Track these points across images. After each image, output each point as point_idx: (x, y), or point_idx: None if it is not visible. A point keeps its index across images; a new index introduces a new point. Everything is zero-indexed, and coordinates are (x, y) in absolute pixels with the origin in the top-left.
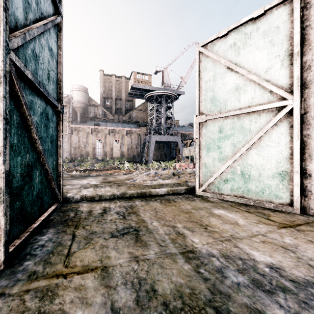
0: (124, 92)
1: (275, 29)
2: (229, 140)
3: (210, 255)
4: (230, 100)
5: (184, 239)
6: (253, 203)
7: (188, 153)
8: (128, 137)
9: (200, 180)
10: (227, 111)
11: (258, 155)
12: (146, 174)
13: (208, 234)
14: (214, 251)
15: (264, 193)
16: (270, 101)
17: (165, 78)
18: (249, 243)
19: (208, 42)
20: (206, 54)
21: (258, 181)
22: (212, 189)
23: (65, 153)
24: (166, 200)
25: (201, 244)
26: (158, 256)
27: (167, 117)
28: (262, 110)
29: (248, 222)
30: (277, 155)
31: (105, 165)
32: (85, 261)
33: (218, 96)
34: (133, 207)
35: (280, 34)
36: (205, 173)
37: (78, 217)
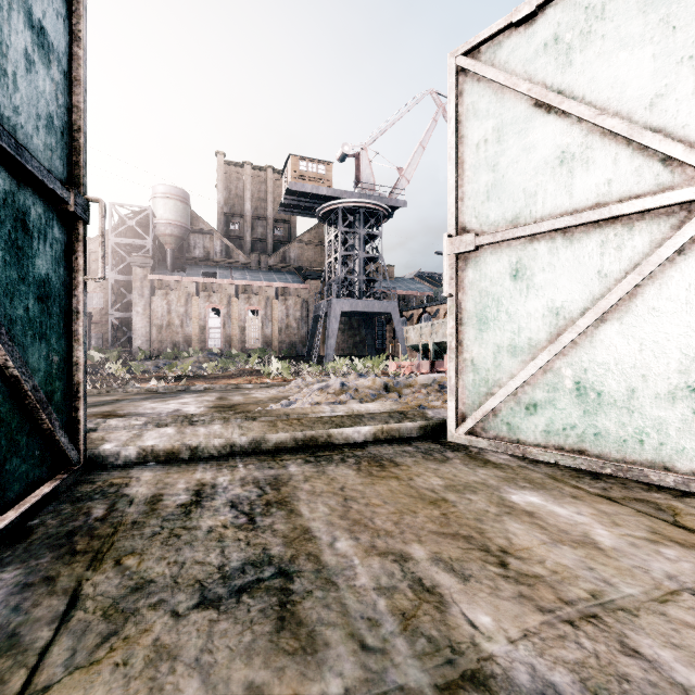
0: (271, 202)
1: None
2: (542, 297)
3: None
4: (543, 190)
5: (443, 615)
6: (614, 470)
7: (416, 339)
8: (281, 303)
9: (461, 405)
10: (535, 221)
11: (626, 337)
12: (319, 389)
13: (518, 591)
14: (559, 677)
15: (645, 442)
16: (663, 188)
17: (363, 170)
18: (667, 631)
19: (483, 40)
20: (477, 72)
21: (626, 409)
22: (492, 429)
23: (136, 340)
24: (371, 460)
25: (504, 637)
26: None
27: (368, 257)
28: (638, 212)
29: (623, 536)
30: (685, 337)
31: (228, 366)
32: None
33: (508, 182)
34: (281, 483)
35: None
36: (474, 386)
37: (113, 521)
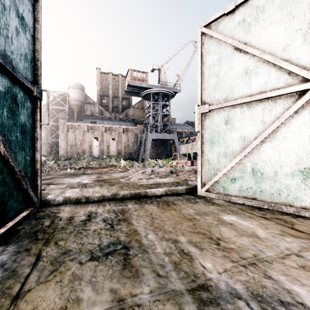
0: (121, 90)
1: None
2: (238, 132)
3: (234, 296)
4: (238, 86)
5: (191, 263)
6: (268, 206)
7: (185, 151)
8: (125, 135)
9: (203, 179)
10: (235, 99)
11: (273, 149)
12: (142, 172)
13: (223, 254)
14: (237, 286)
15: (281, 194)
16: (289, 85)
17: (162, 76)
18: (284, 269)
19: (212, 21)
20: (210, 34)
21: (273, 180)
22: (216, 189)
23: (61, 151)
24: (164, 202)
25: (216, 271)
26: (154, 299)
27: (164, 114)
28: (278, 95)
29: (269, 233)
30: (298, 149)
31: (102, 163)
32: None
33: (223, 82)
34: (125, 212)
35: (302, 3)
36: (209, 171)
37: (53, 227)
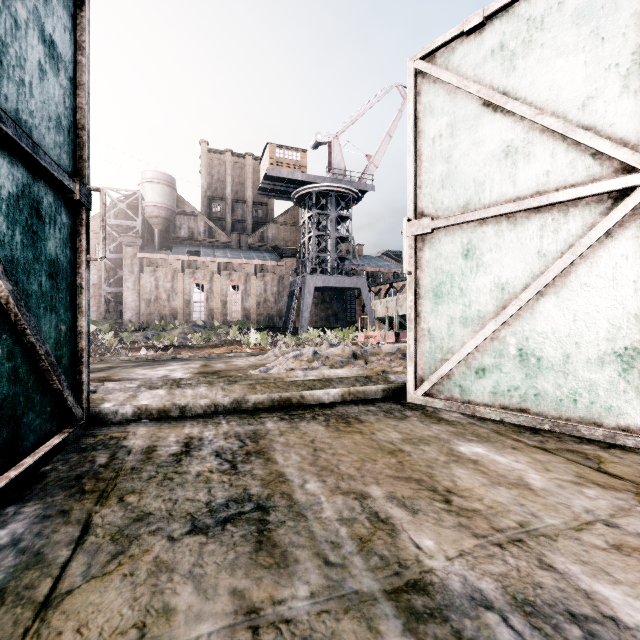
0: (250, 186)
1: (606, 1)
2: (489, 274)
3: (478, 603)
4: (491, 180)
5: (394, 539)
6: (551, 425)
7: (383, 312)
8: (259, 279)
9: (419, 370)
10: (483, 207)
11: (562, 309)
12: (294, 356)
13: (458, 522)
14: (485, 585)
15: (578, 401)
16: (594, 178)
17: (335, 157)
18: (579, 551)
19: (438, 46)
20: (433, 74)
21: (562, 372)
22: (446, 391)
23: (127, 313)
24: (338, 418)
25: (443, 556)
26: (319, 608)
27: (339, 237)
28: (572, 200)
29: (552, 479)
30: (612, 309)
31: (211, 337)
32: (90, 629)
33: (460, 172)
34: (260, 436)
35: (621, 12)
36: (431, 353)
37: (115, 467)
